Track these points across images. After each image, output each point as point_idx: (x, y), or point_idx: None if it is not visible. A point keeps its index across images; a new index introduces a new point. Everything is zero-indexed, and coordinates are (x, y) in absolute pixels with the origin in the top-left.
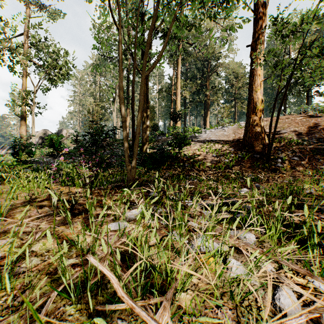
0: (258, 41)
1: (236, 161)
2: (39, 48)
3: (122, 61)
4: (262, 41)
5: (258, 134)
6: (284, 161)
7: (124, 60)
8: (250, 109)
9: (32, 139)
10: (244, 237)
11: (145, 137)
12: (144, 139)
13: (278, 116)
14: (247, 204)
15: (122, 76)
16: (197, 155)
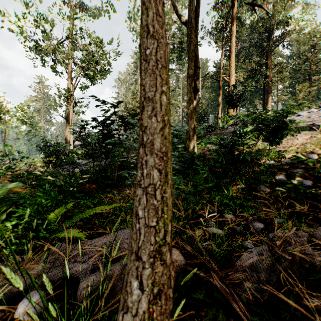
0: None
1: None
2: (73, 41)
3: None
4: None
5: None
6: None
7: None
8: None
9: (70, 139)
10: None
11: (192, 126)
12: (189, 128)
13: None
14: None
15: None
16: None
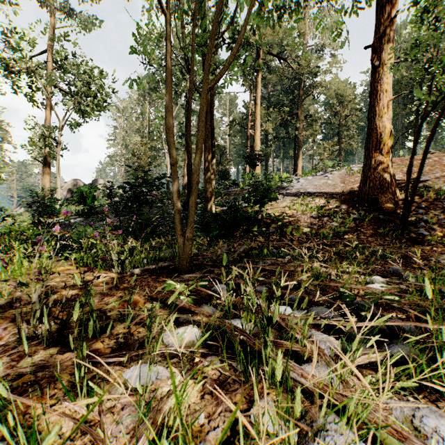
0: (384, 38)
1: (349, 225)
2: (65, 67)
3: (179, 82)
4: (391, 37)
5: (386, 183)
6: (430, 225)
7: (181, 81)
8: (372, 144)
9: (57, 193)
10: (434, 432)
11: (210, 189)
12: (207, 192)
13: (425, 152)
14: (395, 314)
15: (171, 92)
16: (288, 216)
